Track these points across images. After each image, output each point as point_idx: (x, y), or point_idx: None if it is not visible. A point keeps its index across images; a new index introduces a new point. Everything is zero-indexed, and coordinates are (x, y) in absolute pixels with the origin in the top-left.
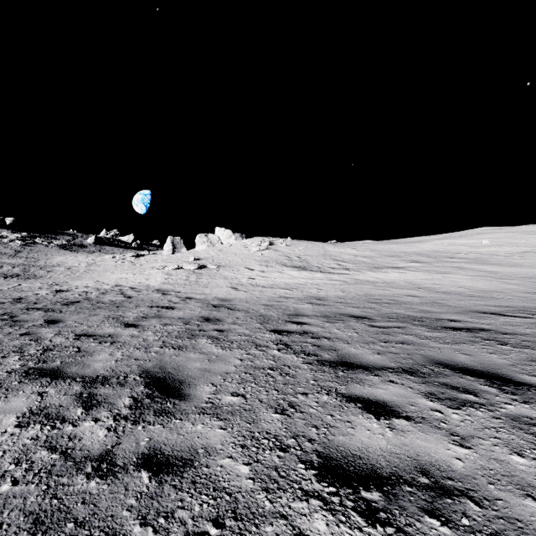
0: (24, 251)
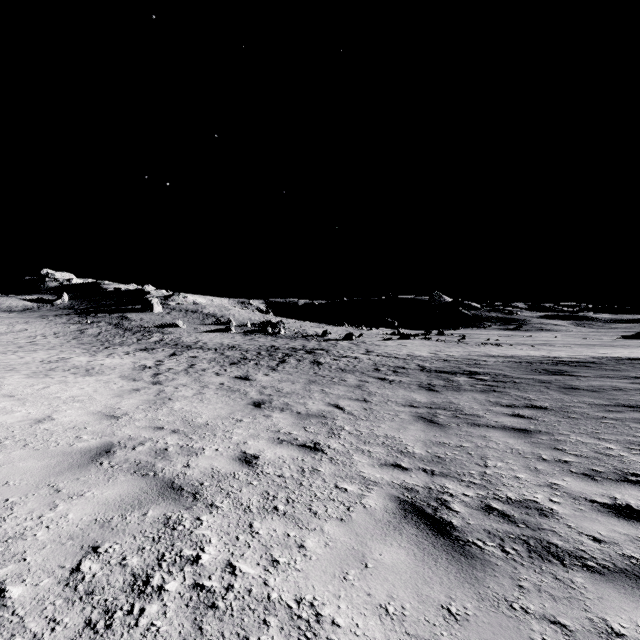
0: None
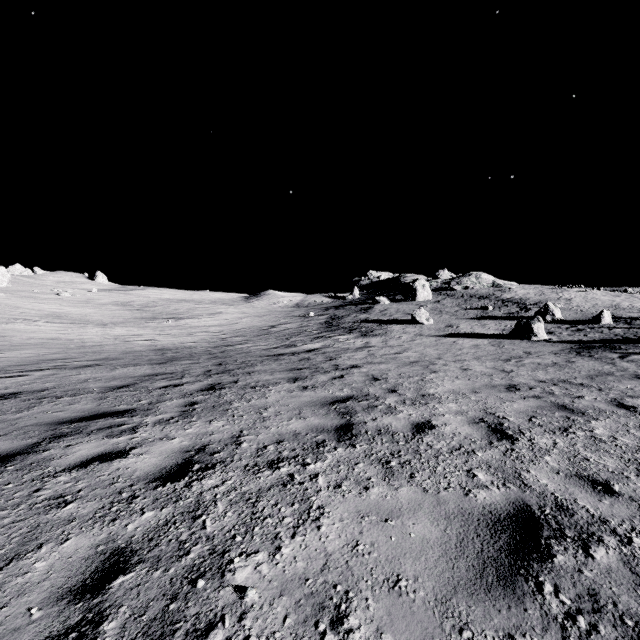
0: None
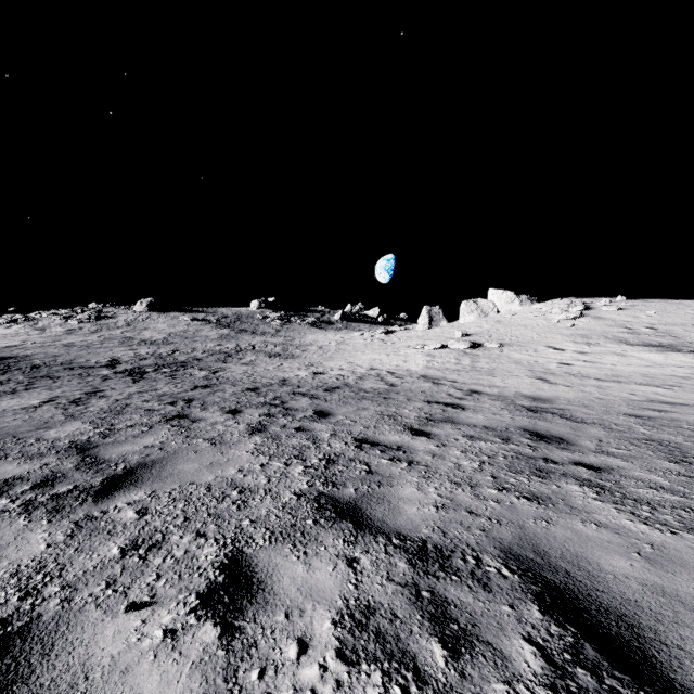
0: (282, 330)
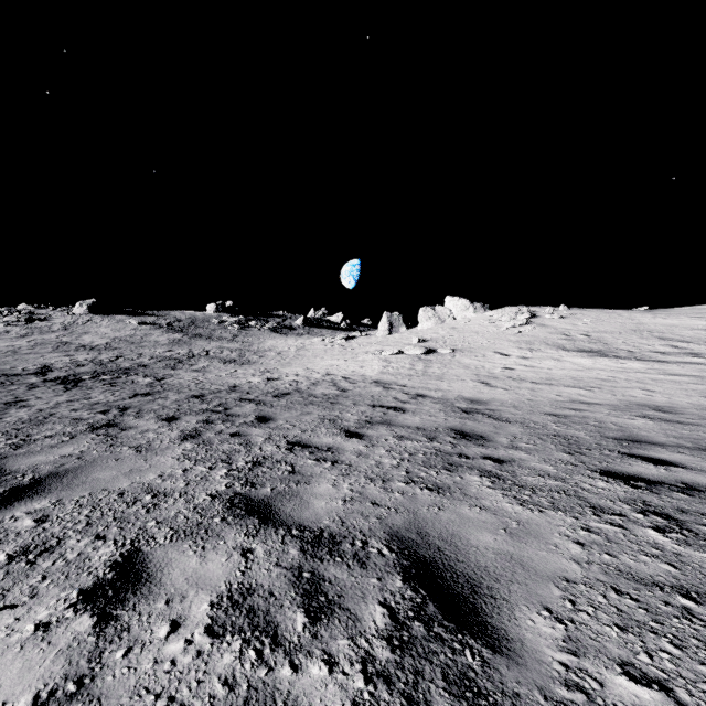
0: (241, 335)
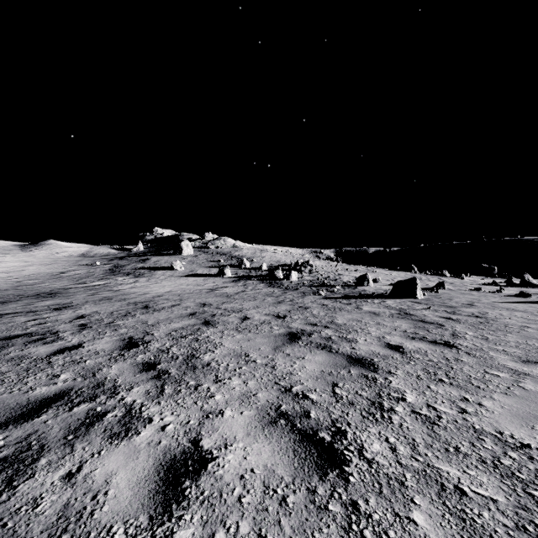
0: None
